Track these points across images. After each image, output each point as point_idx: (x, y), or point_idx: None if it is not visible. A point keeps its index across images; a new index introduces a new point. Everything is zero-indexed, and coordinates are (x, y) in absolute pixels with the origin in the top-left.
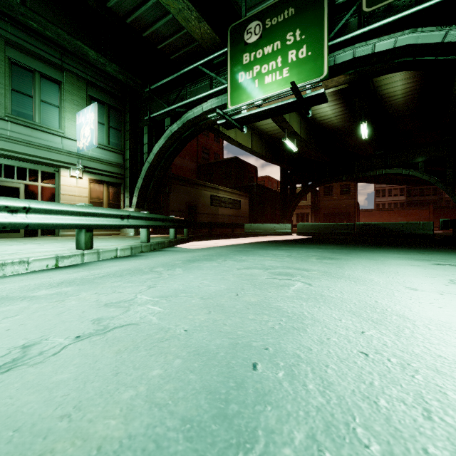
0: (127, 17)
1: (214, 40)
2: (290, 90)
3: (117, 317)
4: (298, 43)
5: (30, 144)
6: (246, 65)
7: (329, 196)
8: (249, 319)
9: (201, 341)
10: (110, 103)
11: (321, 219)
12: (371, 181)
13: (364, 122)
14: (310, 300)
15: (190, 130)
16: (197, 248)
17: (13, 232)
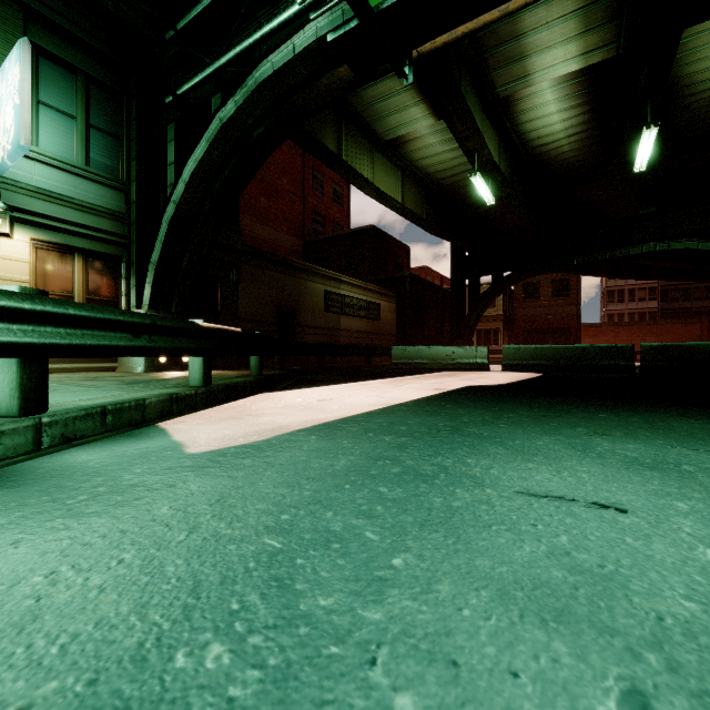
0: None
1: None
2: None
3: None
4: None
5: None
6: None
7: (532, 300)
8: None
9: None
10: (92, 73)
11: (519, 340)
12: (608, 273)
13: (654, 126)
14: None
15: (268, 122)
16: (225, 444)
17: None
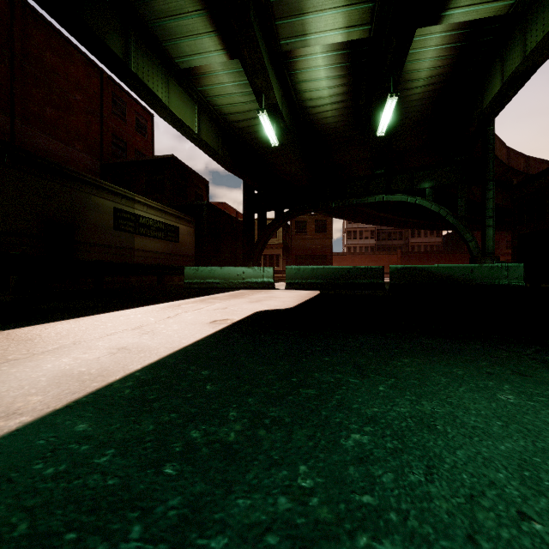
0: None
1: None
2: None
3: None
4: None
5: None
6: None
7: (302, 234)
8: None
9: None
10: None
11: (293, 263)
12: (349, 218)
13: (396, 95)
14: None
15: None
16: None
17: None
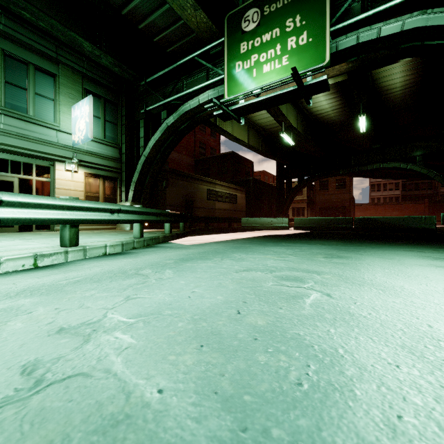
0: (122, 8)
1: (210, 30)
2: (290, 76)
3: (64, 357)
4: (298, 29)
5: (25, 137)
6: (244, 54)
7: (325, 190)
8: (258, 364)
9: (182, 424)
10: (106, 97)
11: (317, 213)
12: (367, 175)
13: (363, 115)
14: (338, 323)
15: (186, 123)
16: (193, 244)
17: (7, 227)
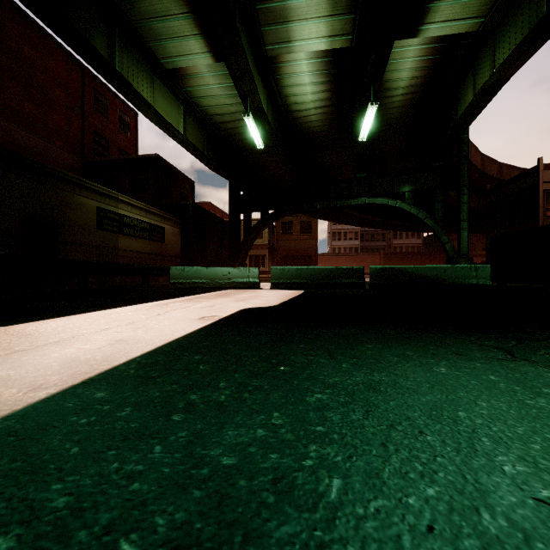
0: None
1: None
2: None
3: None
4: None
5: None
6: None
7: (288, 234)
8: None
9: None
10: None
11: (279, 264)
12: (334, 219)
13: (376, 104)
14: None
15: None
16: None
17: None
